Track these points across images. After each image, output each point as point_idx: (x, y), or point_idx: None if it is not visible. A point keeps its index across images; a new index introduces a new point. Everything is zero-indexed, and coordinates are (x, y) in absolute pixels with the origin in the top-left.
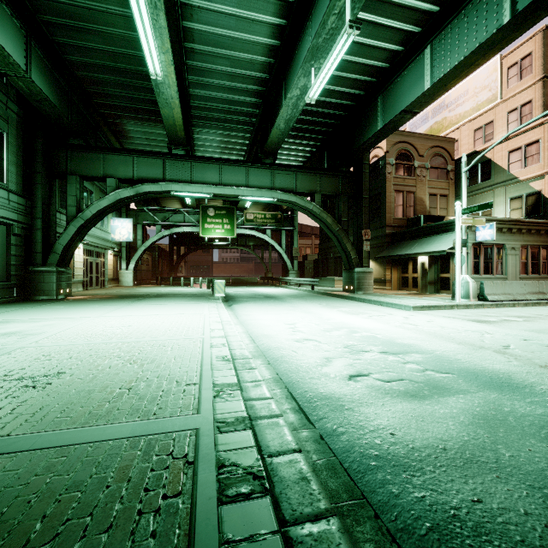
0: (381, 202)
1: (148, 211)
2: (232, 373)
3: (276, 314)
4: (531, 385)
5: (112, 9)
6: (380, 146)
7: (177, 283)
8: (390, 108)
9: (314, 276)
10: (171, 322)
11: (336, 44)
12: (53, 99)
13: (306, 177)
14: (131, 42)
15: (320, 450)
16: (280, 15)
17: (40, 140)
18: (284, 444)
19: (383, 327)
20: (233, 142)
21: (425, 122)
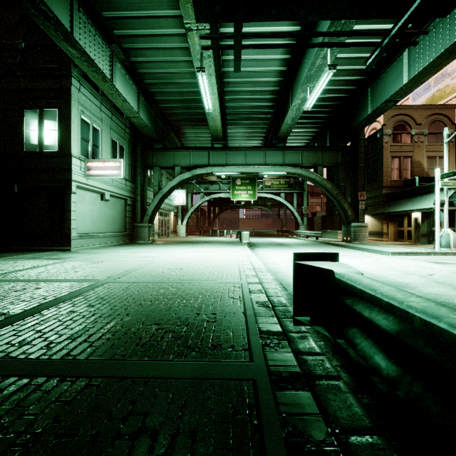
0: (378, 167)
1: (195, 184)
2: (253, 273)
3: (282, 254)
4: (414, 287)
5: (183, 71)
6: (378, 120)
7: (214, 235)
8: (377, 97)
9: (322, 229)
10: (219, 255)
11: (321, 78)
12: (148, 124)
13: (310, 154)
14: (192, 84)
15: (288, 296)
16: (286, 53)
17: (140, 148)
18: (272, 287)
19: (353, 263)
20: (254, 132)
21: (428, 91)
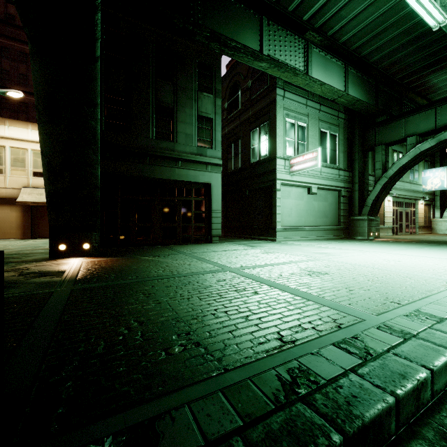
0: None
1: None
2: None
3: None
4: None
5: None
6: None
7: None
8: None
9: None
10: (445, 265)
11: None
12: (363, 97)
13: None
14: None
15: None
16: None
17: (357, 129)
18: (419, 359)
19: None
20: None
21: None
